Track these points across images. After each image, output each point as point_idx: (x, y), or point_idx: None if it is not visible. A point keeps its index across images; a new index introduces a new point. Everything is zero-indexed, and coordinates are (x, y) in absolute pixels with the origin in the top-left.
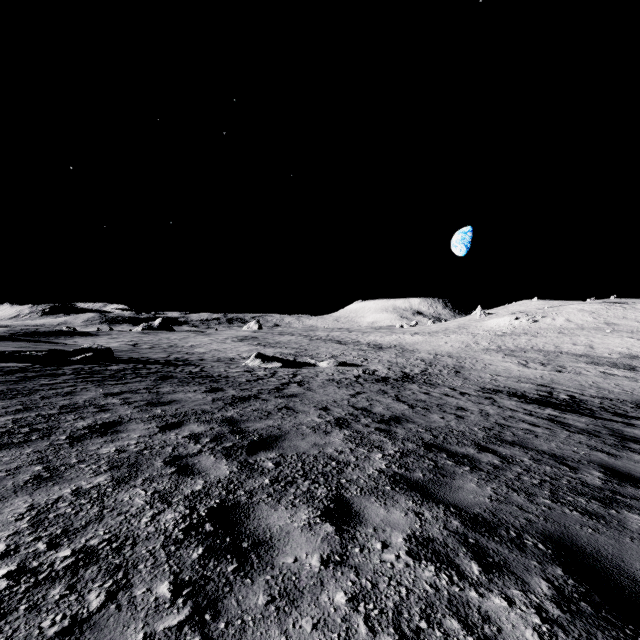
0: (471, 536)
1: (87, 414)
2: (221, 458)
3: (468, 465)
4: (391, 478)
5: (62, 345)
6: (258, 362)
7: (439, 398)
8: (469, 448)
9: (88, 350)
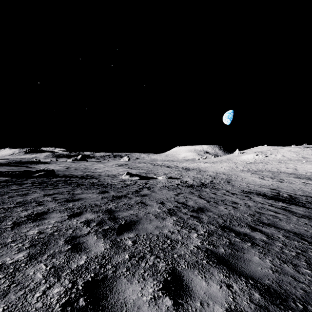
0: (272, 310)
1: (30, 207)
2: (100, 237)
3: (249, 241)
4: (205, 253)
5: (32, 168)
6: (127, 177)
7: (221, 196)
8: (246, 228)
9: (42, 171)
